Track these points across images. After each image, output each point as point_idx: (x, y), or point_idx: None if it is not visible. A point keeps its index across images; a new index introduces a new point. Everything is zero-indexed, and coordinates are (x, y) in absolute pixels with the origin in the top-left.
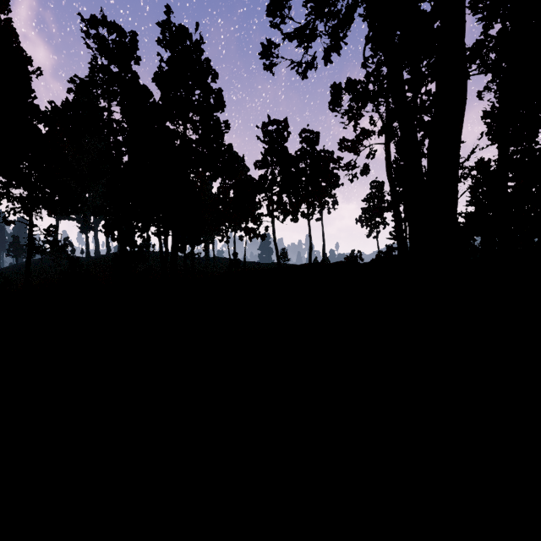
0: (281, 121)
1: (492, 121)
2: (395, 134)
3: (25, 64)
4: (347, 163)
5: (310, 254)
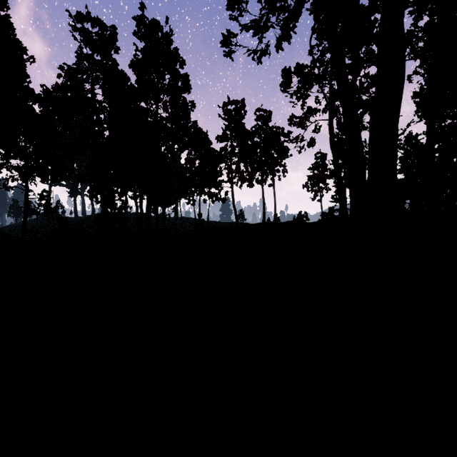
0: (239, 101)
1: (421, 100)
2: (337, 112)
3: (21, 53)
4: (295, 137)
5: (264, 214)
